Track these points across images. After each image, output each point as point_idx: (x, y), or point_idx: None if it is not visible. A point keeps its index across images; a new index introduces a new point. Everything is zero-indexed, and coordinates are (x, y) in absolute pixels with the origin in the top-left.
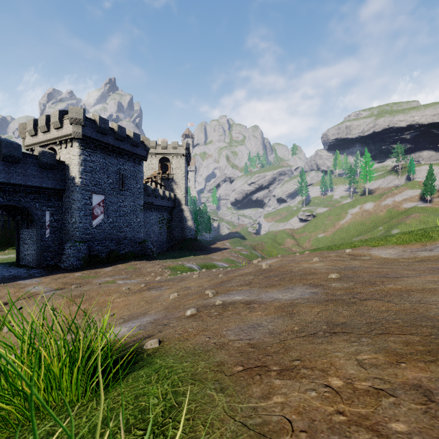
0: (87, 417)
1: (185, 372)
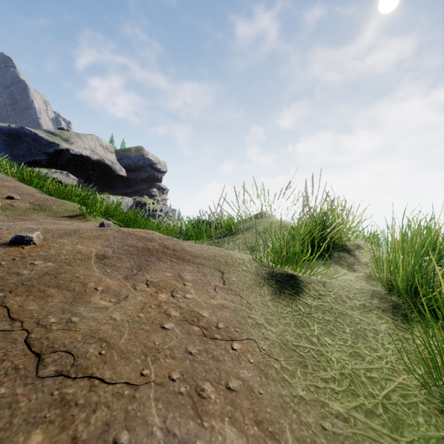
0: (393, 350)
1: (323, 379)
